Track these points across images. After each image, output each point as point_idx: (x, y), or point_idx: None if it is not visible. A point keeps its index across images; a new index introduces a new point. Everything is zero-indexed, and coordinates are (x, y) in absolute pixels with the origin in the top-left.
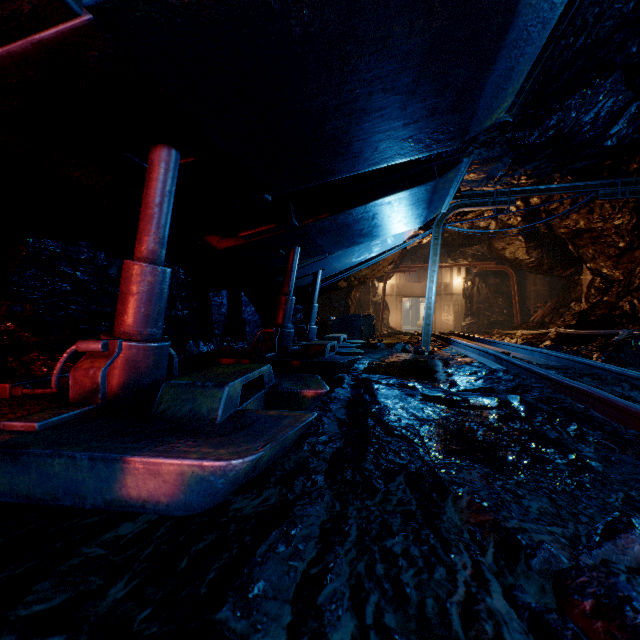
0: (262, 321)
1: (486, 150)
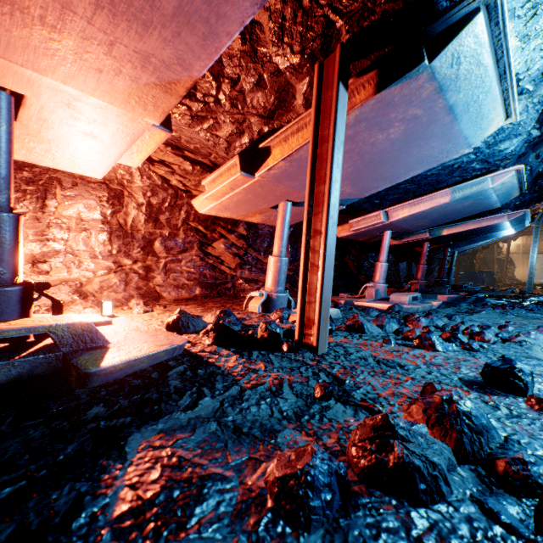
0: None
1: None
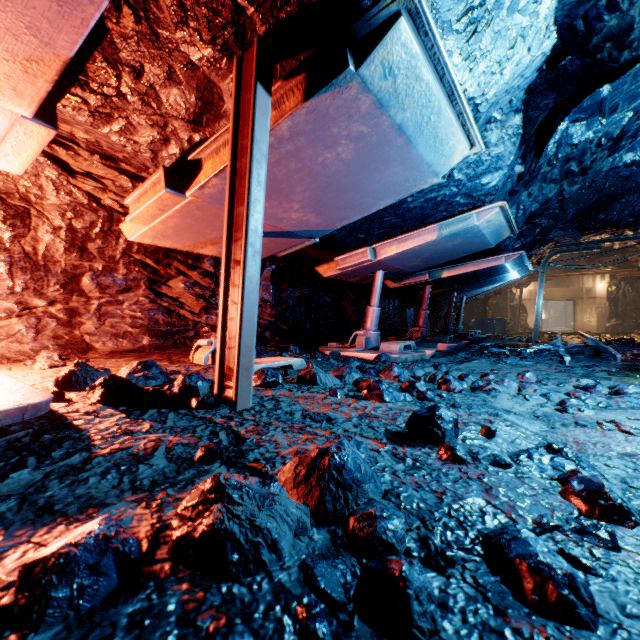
0: (430, 323)
1: (563, 232)
